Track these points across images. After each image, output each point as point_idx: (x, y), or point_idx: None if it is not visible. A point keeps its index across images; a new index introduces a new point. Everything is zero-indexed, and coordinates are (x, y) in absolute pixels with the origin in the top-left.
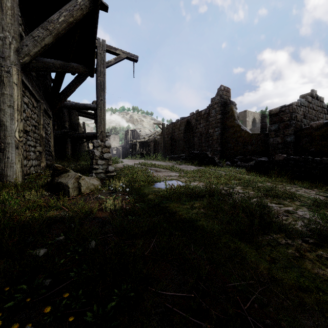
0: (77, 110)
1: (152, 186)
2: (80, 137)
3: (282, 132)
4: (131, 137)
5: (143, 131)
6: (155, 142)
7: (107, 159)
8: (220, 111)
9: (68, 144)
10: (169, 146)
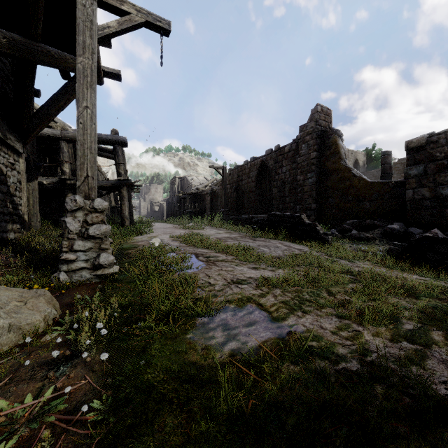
0: None
1: (186, 339)
2: None
3: (431, 179)
4: (180, 188)
5: (196, 179)
6: (212, 195)
7: (97, 238)
8: (315, 146)
9: None
10: (234, 202)
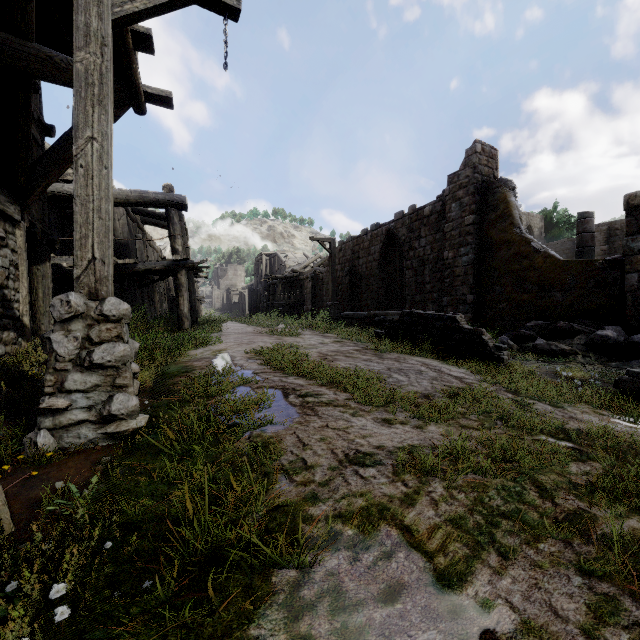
0: (135, 211)
1: None
2: (130, 271)
3: None
4: (269, 269)
5: (292, 256)
6: (314, 280)
7: (109, 367)
8: (472, 205)
9: None
10: (347, 290)
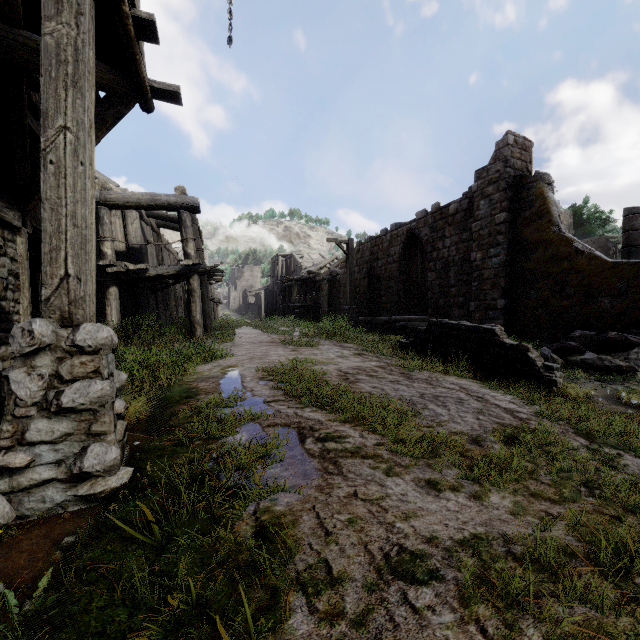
0: (149, 214)
1: None
2: (141, 277)
3: None
4: (285, 270)
5: (308, 257)
6: (331, 282)
7: (83, 411)
8: (504, 202)
9: (112, 297)
10: (365, 293)
